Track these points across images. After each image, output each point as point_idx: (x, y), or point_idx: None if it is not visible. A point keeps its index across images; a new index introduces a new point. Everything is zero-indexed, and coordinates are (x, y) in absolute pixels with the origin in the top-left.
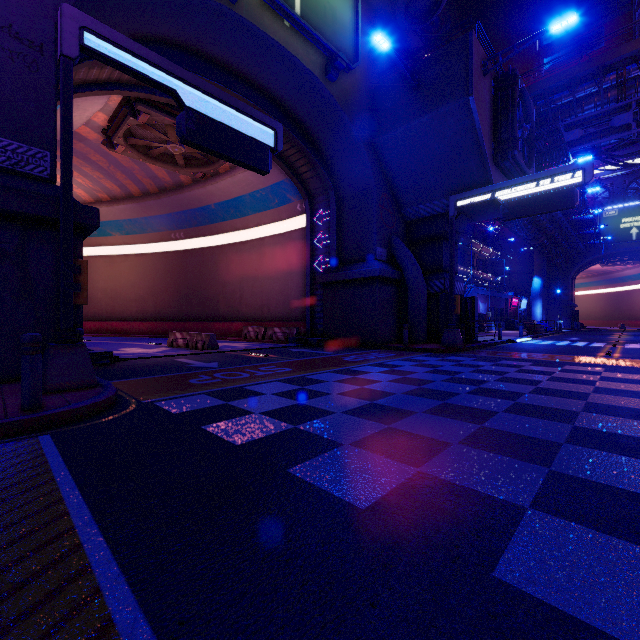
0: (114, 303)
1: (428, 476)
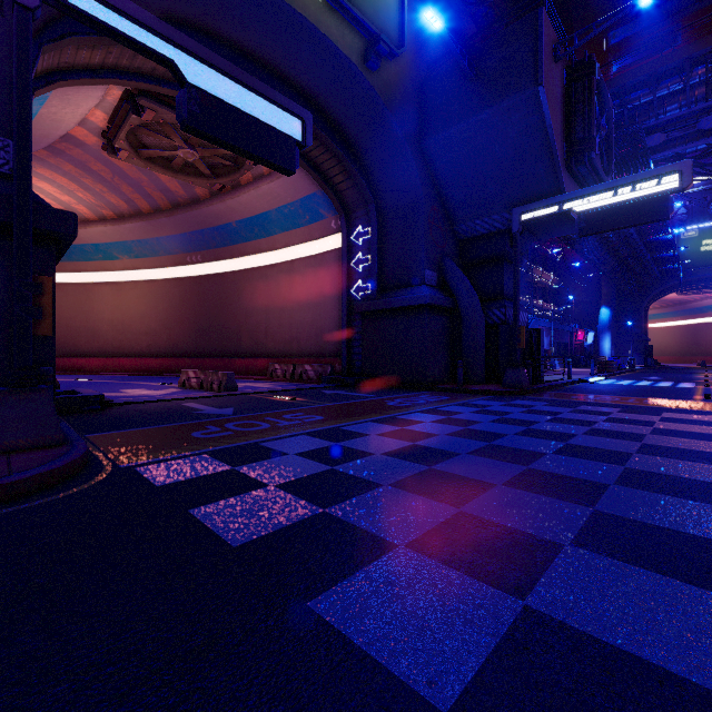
0: (122, 337)
1: (545, 620)
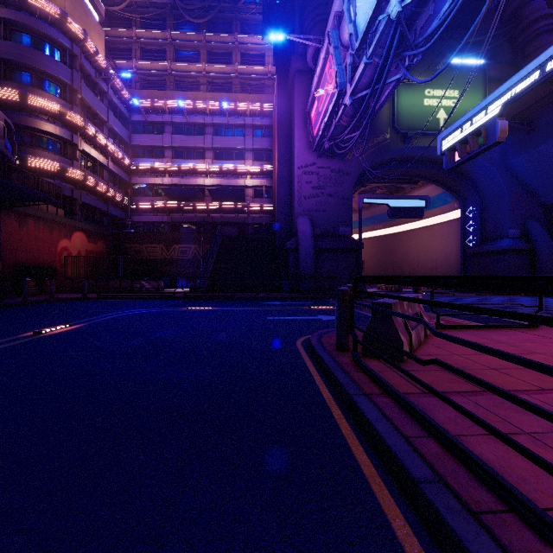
0: None
1: None
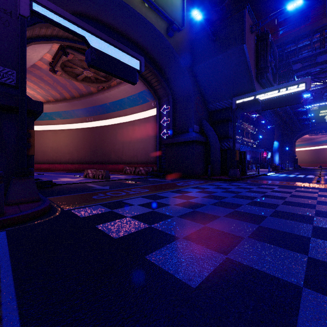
0: (57, 154)
1: (233, 261)
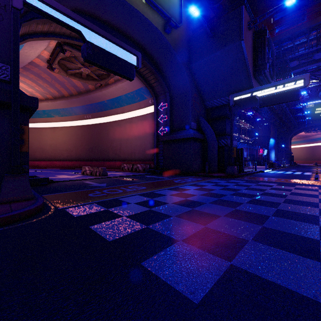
0: (55, 152)
1: (239, 269)
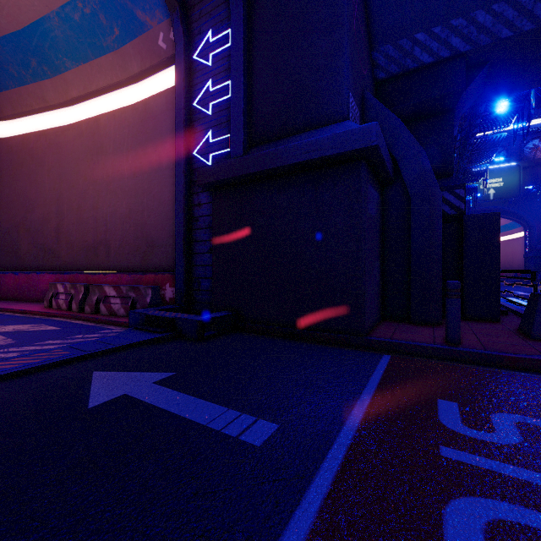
0: None
1: None
